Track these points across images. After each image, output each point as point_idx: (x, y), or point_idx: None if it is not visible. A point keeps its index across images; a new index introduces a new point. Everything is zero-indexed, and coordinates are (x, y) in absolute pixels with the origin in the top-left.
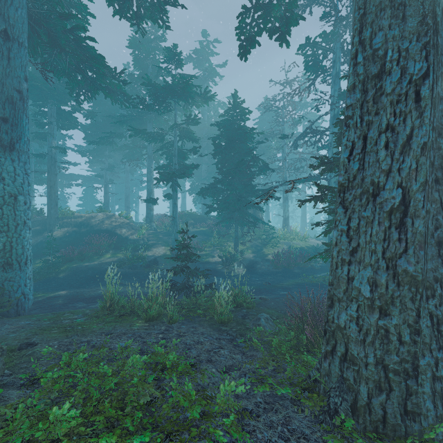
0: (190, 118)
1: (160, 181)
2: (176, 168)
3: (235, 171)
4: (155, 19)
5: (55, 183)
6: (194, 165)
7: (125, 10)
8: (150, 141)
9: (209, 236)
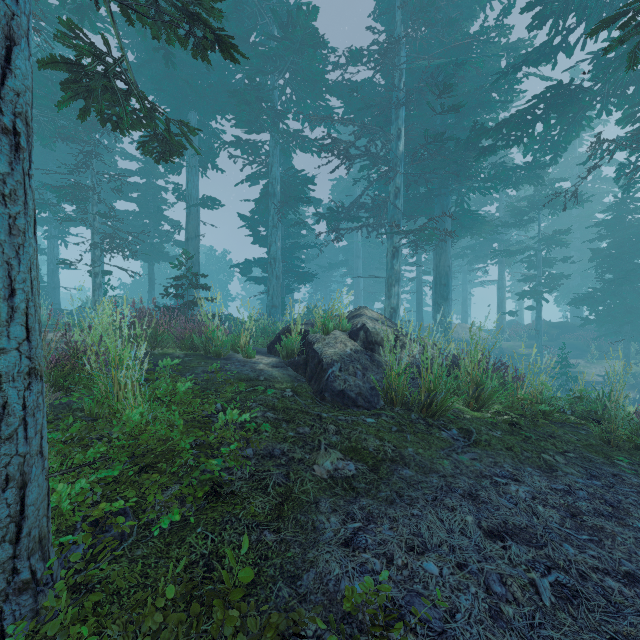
0: (559, 231)
1: (524, 297)
2: (540, 280)
3: (622, 281)
4: (531, 183)
5: (421, 301)
6: (563, 276)
7: (506, 185)
8: (510, 256)
9: (583, 351)
